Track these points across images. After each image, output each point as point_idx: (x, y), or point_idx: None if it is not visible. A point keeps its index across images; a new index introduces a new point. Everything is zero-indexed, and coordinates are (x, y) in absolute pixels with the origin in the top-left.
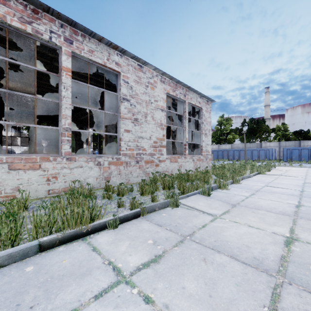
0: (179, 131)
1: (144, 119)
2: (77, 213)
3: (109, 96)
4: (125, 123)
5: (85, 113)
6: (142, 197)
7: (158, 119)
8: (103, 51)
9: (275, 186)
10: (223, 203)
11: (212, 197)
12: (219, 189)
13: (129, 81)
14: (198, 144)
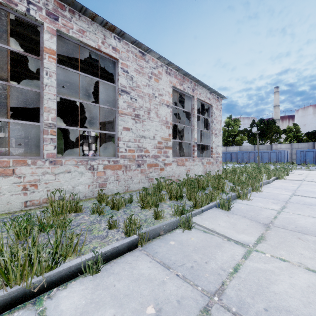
0: (186, 131)
1: (147, 115)
2: (29, 254)
3: (107, 91)
4: (124, 119)
5: (83, 111)
6: (143, 211)
7: (163, 116)
8: (97, 33)
9: (306, 196)
10: (252, 223)
11: (232, 211)
12: (239, 200)
13: (129, 71)
14: (208, 145)
